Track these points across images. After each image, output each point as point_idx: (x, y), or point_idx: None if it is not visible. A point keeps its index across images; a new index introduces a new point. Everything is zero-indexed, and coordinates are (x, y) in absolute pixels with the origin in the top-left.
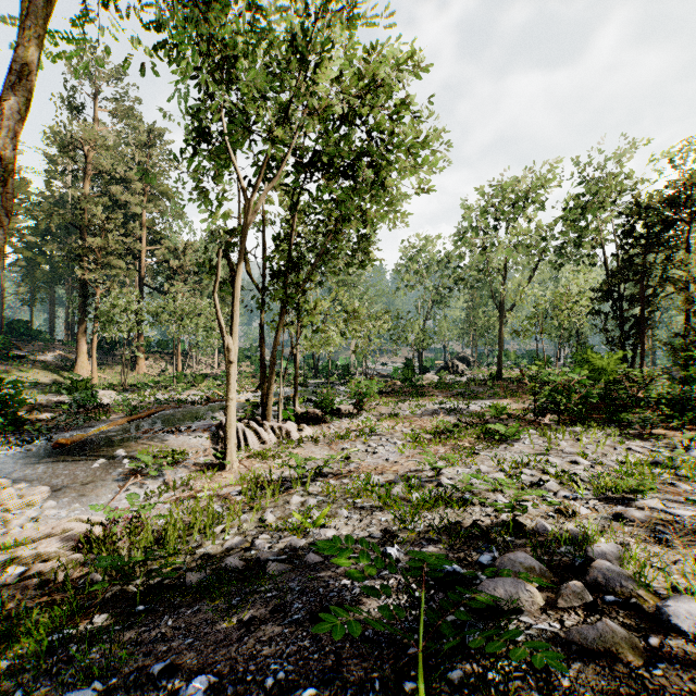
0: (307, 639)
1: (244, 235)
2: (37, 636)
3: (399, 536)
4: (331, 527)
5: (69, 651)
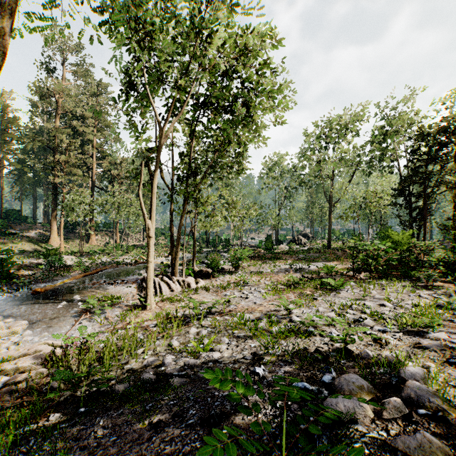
0: (198, 441)
1: (159, 152)
2: (8, 431)
3: (264, 358)
4: (216, 351)
5: (29, 443)
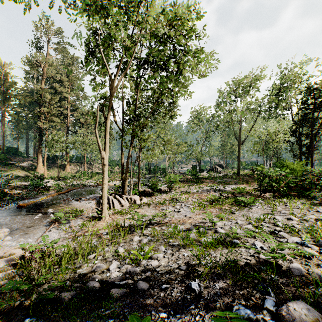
0: None
1: (111, 99)
2: None
3: (197, 270)
4: (155, 259)
5: None
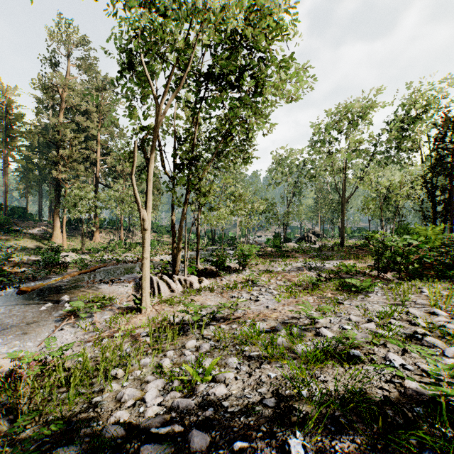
0: None
1: (155, 132)
2: None
3: (296, 409)
4: (220, 382)
5: None
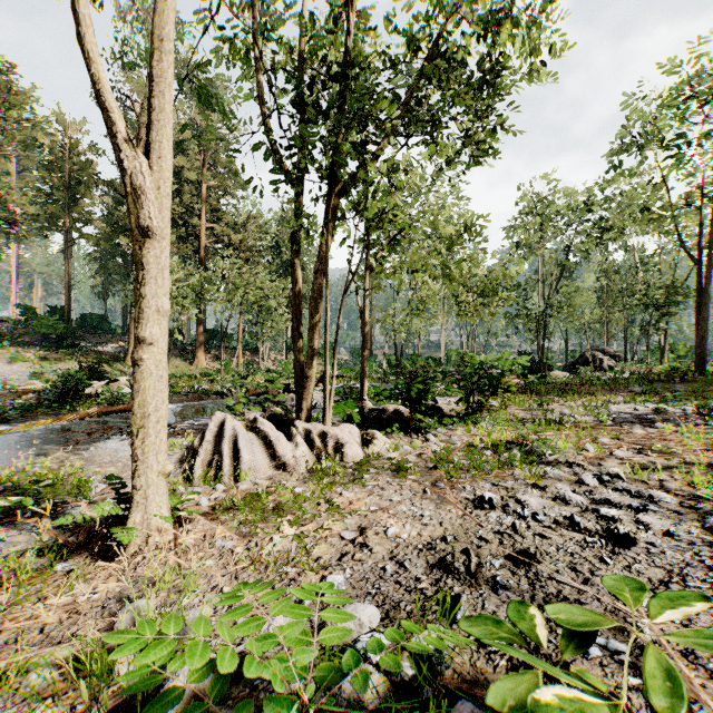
0: None
1: None
2: None
3: None
4: None
5: None
